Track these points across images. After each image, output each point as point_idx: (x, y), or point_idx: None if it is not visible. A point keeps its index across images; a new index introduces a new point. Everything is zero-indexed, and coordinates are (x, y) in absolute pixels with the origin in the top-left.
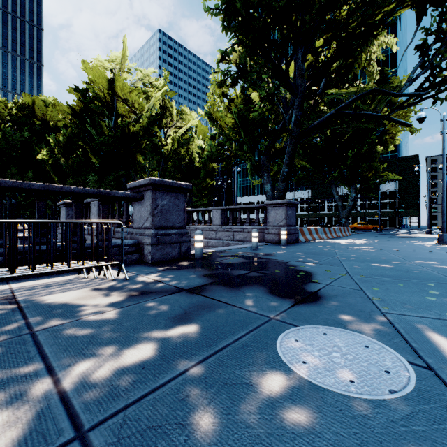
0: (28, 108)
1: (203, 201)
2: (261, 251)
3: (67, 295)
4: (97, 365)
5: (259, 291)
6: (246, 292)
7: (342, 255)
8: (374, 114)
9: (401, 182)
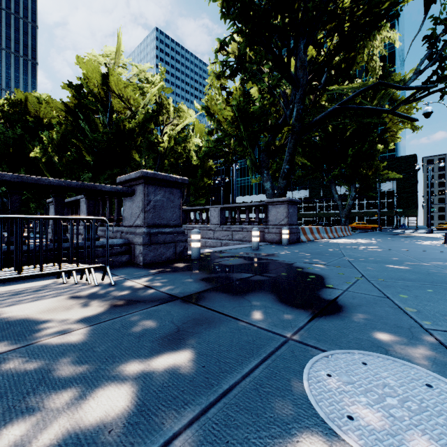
0: (21, 105)
1: (200, 200)
2: (263, 252)
3: (35, 305)
4: (40, 426)
5: (267, 299)
6: (252, 301)
7: (350, 256)
8: (378, 108)
9: (399, 182)
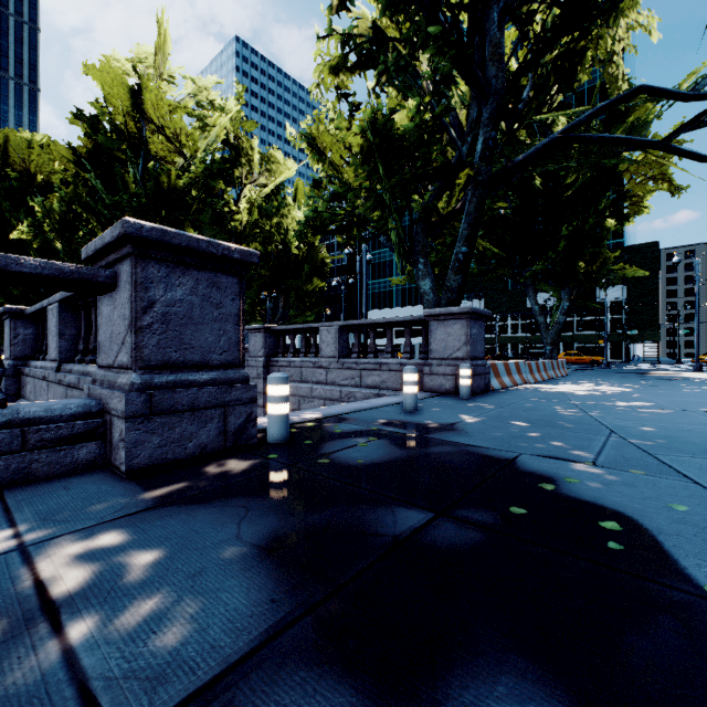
0: None
1: (307, 316)
2: (427, 417)
3: None
4: None
5: None
6: None
7: (627, 431)
8: (637, 138)
9: (631, 286)
